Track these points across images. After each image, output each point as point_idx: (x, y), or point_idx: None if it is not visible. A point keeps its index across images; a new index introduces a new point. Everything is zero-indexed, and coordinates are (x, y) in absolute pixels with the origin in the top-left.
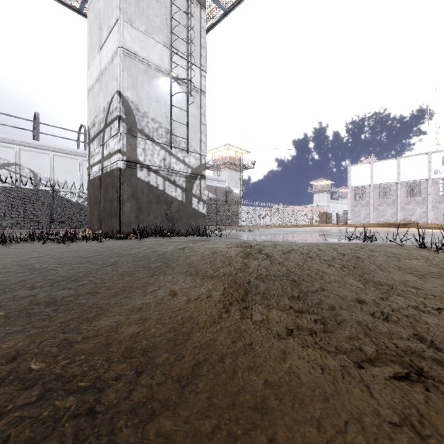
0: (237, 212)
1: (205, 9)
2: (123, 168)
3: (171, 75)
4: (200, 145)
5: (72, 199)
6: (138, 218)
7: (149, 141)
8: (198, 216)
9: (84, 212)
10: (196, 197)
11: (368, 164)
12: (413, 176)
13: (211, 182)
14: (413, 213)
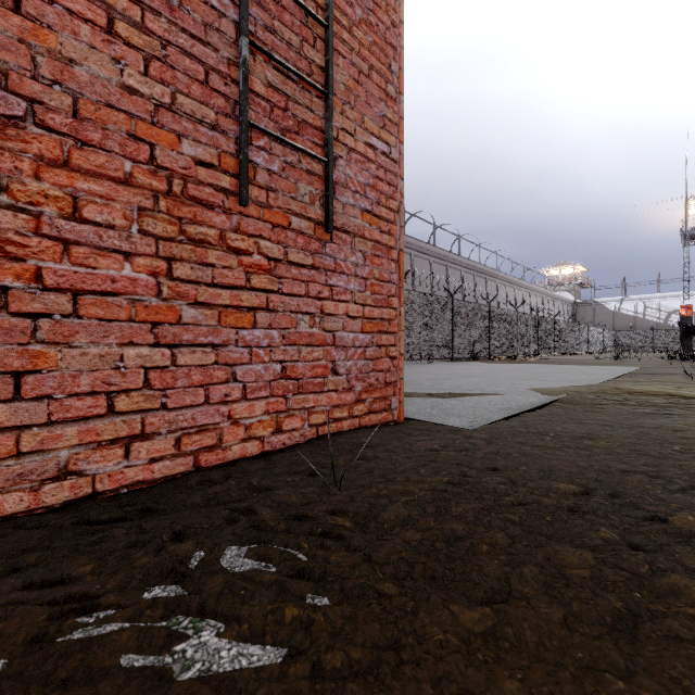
0: None
1: None
2: None
3: None
4: None
5: None
6: None
7: None
8: None
9: None
10: None
11: None
12: None
13: None
14: None
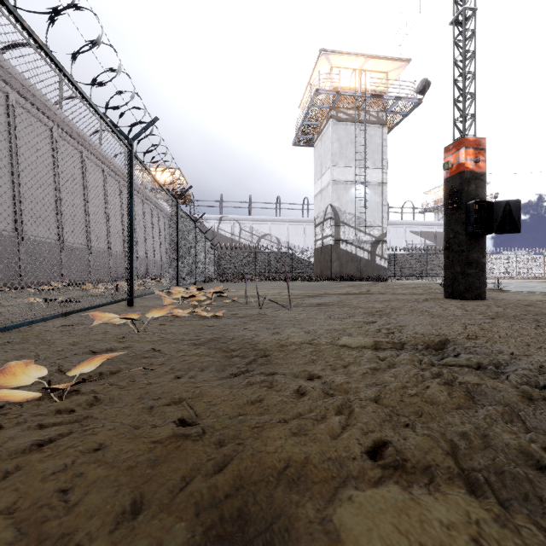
0: None
1: (386, 125)
2: (332, 244)
3: (355, 197)
4: (381, 220)
5: (302, 257)
6: (340, 271)
7: (347, 226)
8: (380, 269)
9: (309, 266)
10: (379, 256)
11: None
12: None
13: (428, 227)
14: None
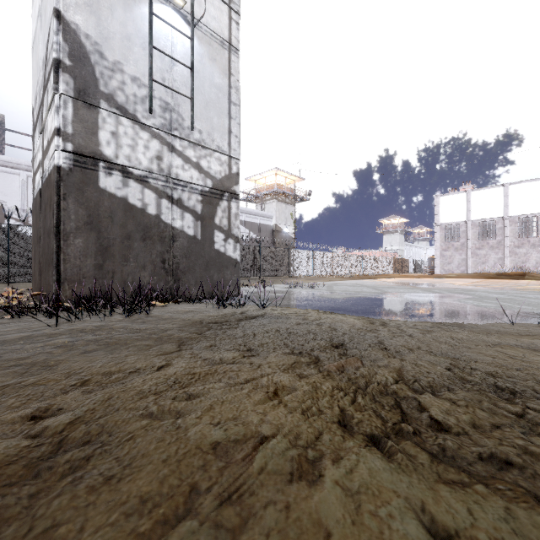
0: (288, 258)
1: None
2: (65, 166)
3: None
4: (228, 139)
5: None
6: (101, 269)
7: (126, 119)
8: (226, 264)
9: None
10: (222, 230)
11: (463, 193)
12: (526, 209)
13: (253, 217)
14: (526, 259)
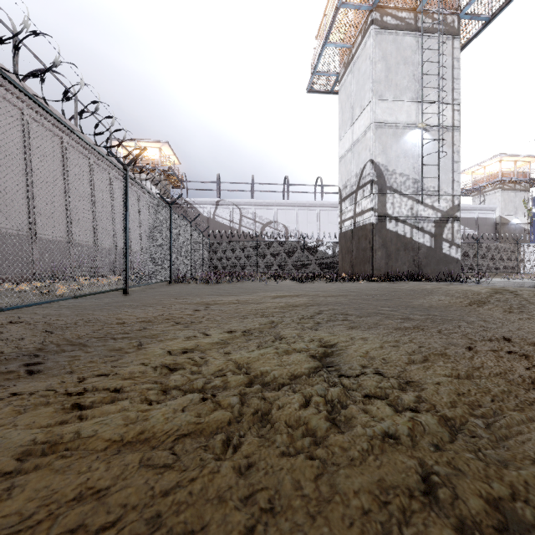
0: (516, 253)
1: (459, 36)
2: (374, 222)
3: (422, 138)
4: (451, 186)
5: (317, 248)
6: (387, 264)
7: (397, 195)
8: (450, 262)
9: (326, 259)
10: (447, 241)
11: None
12: None
13: (468, 213)
14: None
